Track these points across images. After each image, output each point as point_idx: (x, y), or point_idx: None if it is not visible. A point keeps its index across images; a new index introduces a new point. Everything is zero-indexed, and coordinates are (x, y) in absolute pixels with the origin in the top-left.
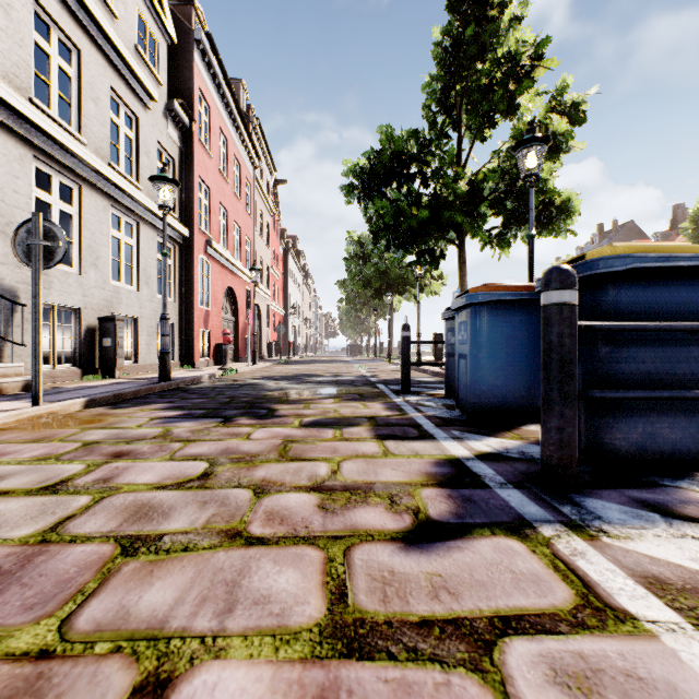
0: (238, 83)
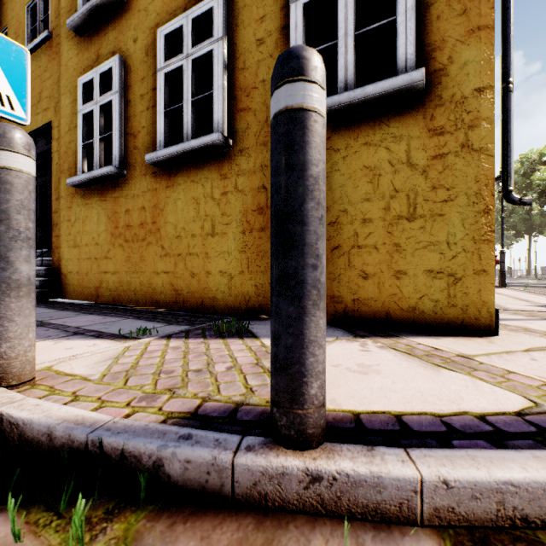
0: None
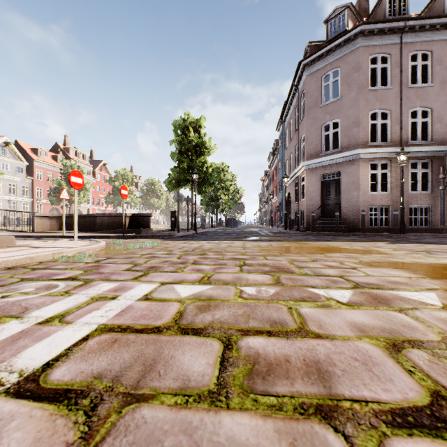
0: (69, 148)
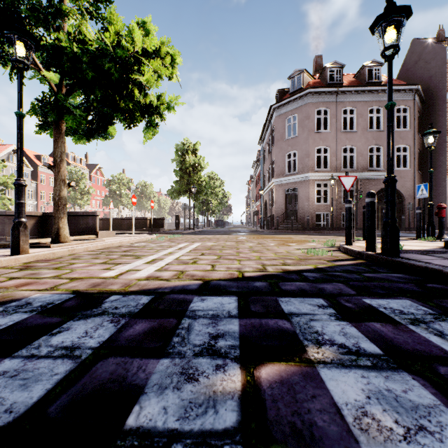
0: (68, 154)
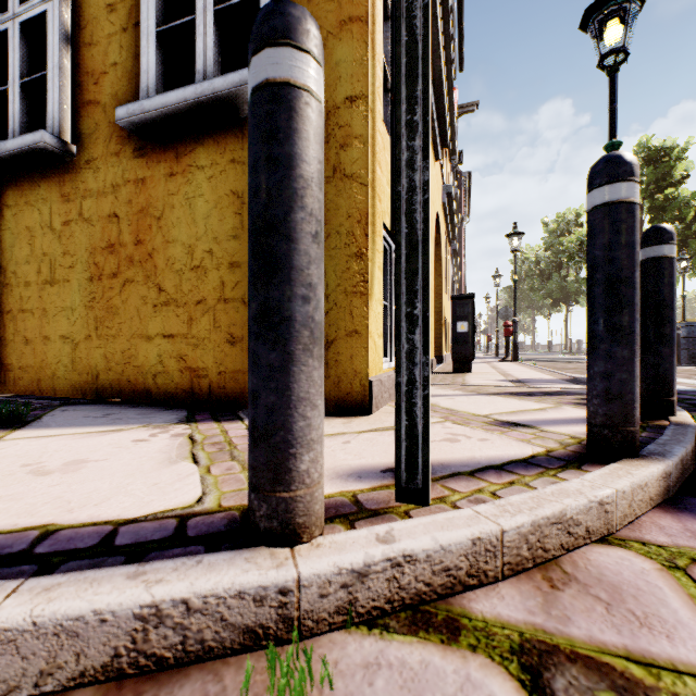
0: None
